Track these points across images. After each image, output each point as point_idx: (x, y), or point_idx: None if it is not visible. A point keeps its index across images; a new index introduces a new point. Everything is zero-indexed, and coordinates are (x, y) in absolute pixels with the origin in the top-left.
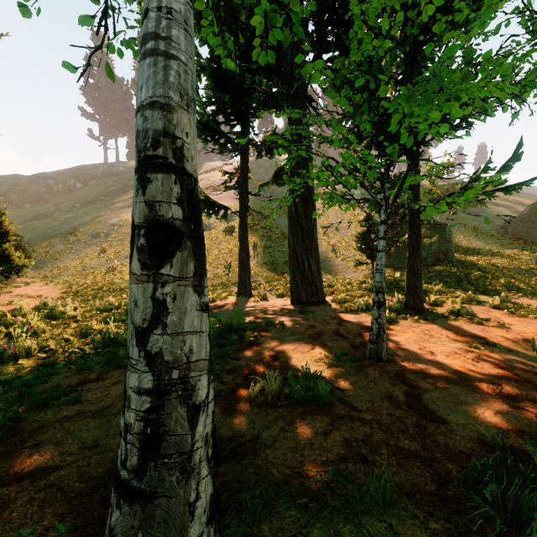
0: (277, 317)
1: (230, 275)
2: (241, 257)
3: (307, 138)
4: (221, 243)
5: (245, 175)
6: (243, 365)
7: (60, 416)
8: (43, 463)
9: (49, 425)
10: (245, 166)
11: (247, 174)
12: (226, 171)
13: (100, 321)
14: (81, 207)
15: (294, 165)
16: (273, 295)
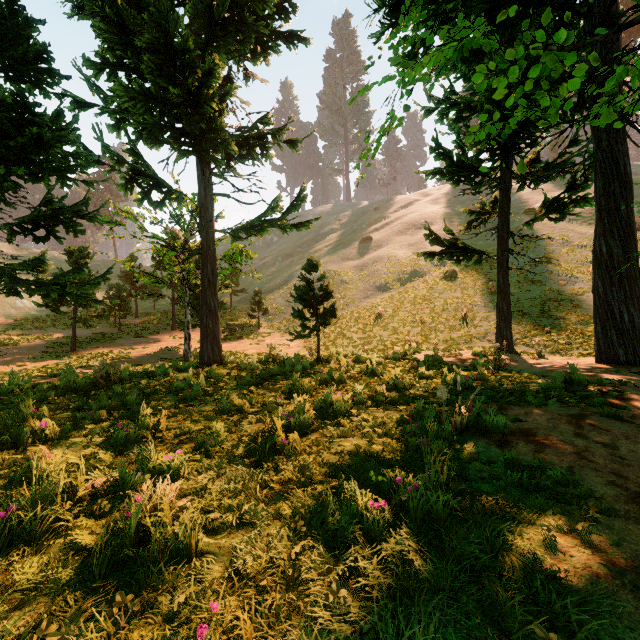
0: (607, 376)
1: (469, 328)
2: (500, 307)
3: (627, 163)
4: (444, 291)
5: (506, 214)
6: (638, 414)
7: (526, 427)
8: (574, 448)
9: (529, 431)
10: (506, 203)
11: (509, 212)
12: (471, 211)
13: (409, 368)
14: (282, 261)
15: (605, 199)
16: (542, 353)
